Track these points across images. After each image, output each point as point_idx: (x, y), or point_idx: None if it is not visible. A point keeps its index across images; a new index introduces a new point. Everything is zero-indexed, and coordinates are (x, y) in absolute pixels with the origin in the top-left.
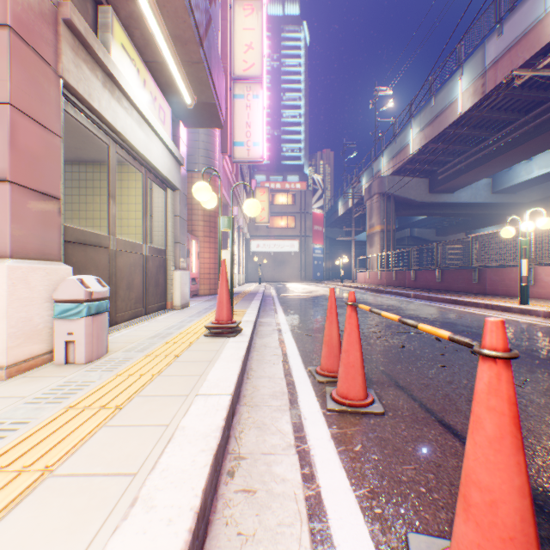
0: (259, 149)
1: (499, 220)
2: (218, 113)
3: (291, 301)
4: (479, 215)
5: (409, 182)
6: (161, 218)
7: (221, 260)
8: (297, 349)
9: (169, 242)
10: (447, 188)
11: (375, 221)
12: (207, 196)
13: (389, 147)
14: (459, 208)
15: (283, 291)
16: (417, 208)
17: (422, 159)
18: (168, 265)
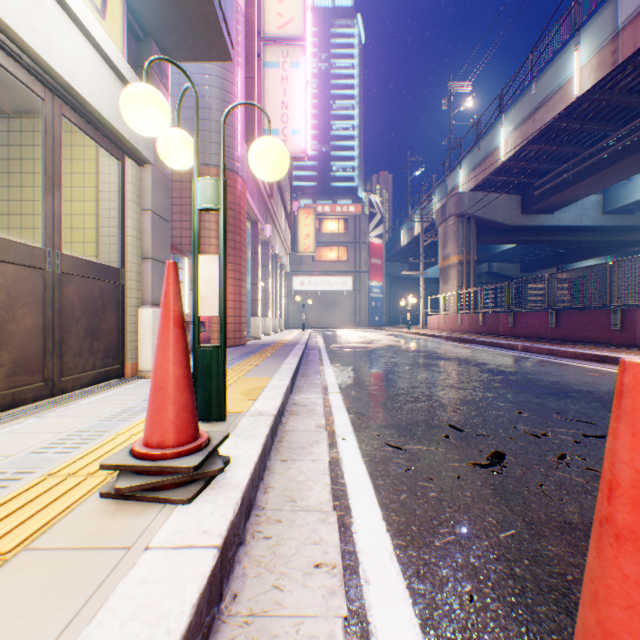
0: (301, 140)
1: (603, 251)
2: (218, 17)
3: (346, 356)
4: (583, 242)
5: (495, 200)
6: (115, 212)
7: (197, 279)
8: (384, 520)
9: (129, 256)
10: (545, 207)
11: (452, 250)
12: (155, 118)
13: (470, 154)
14: (558, 233)
15: (333, 341)
16: (504, 233)
17: (514, 168)
18: (126, 298)
